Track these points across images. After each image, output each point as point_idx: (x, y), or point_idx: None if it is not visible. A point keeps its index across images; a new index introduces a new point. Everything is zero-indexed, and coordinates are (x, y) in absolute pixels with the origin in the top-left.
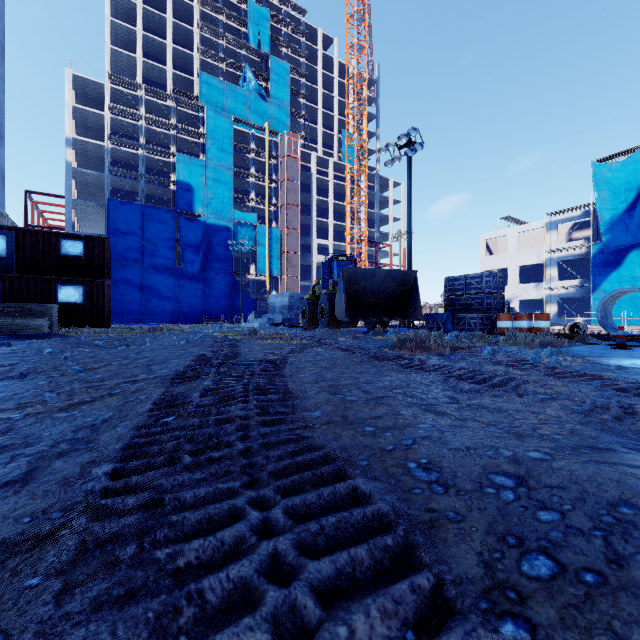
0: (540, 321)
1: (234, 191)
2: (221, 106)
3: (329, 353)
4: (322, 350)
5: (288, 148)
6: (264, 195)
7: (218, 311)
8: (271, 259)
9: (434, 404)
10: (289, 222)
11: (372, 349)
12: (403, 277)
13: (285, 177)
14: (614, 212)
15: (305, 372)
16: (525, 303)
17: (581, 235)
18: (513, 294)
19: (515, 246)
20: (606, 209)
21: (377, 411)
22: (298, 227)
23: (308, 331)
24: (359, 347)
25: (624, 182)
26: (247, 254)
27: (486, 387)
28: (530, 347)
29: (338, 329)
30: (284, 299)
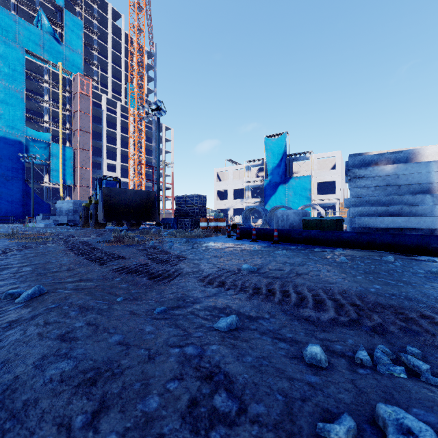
0: (221, 222)
1: (28, 111)
2: (13, 36)
3: (54, 247)
4: (54, 245)
5: (81, 87)
6: (59, 119)
7: (9, 212)
8: (65, 171)
9: (51, 272)
10: (82, 144)
11: (94, 243)
12: (147, 195)
13: (78, 109)
14: (273, 164)
15: (3, 261)
16: (237, 210)
17: (262, 174)
18: (230, 205)
19: (231, 177)
20: (270, 162)
21: (2, 278)
22: (90, 149)
23: (79, 230)
24: (85, 242)
25: (277, 150)
26: (41, 165)
27: (95, 262)
28: (188, 238)
29: (104, 228)
30: (69, 205)
